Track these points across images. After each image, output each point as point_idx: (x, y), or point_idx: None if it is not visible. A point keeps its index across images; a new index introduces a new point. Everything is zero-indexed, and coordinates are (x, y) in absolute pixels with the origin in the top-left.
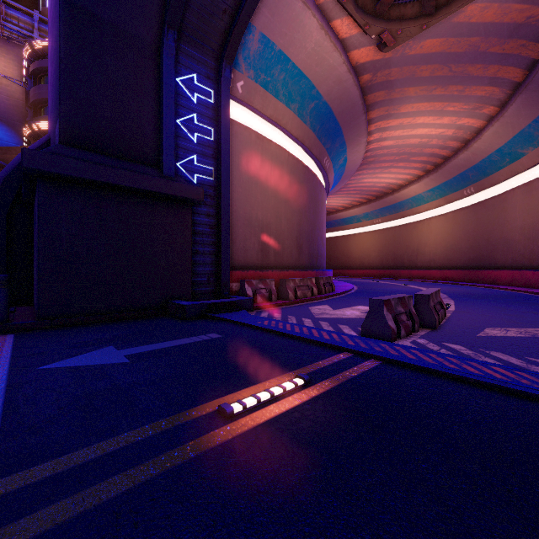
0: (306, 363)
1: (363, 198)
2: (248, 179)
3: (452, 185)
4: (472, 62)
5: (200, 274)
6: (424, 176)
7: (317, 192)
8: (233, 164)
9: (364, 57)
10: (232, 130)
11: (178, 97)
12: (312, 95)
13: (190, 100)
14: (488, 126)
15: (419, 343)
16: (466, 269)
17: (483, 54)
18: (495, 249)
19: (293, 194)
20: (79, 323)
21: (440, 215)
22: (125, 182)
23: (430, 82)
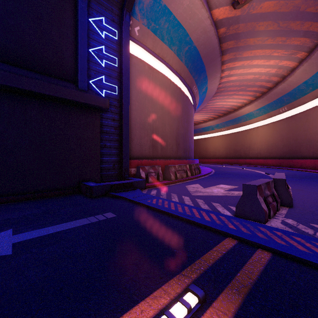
0: (194, 256)
1: (215, 115)
2: (142, 96)
3: (272, 106)
4: (293, 19)
5: (107, 162)
6: (255, 100)
7: (188, 108)
8: (132, 85)
9: (222, 15)
10: (131, 62)
11: (90, 32)
12: (187, 41)
13: (100, 36)
14: (299, 66)
15: (290, 224)
16: (281, 158)
17: (302, 13)
18: (301, 146)
19: (173, 108)
20: (5, 202)
21: (264, 125)
22: (45, 91)
23: (264, 35)
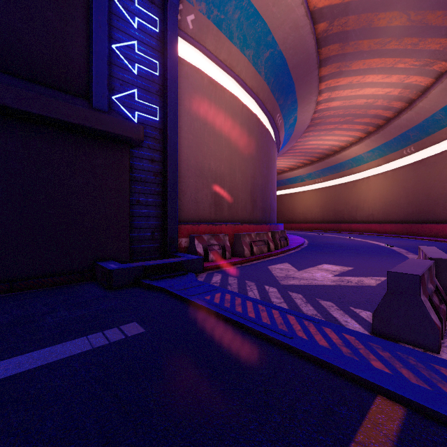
0: None
1: (307, 159)
2: (199, 126)
3: (392, 146)
4: (433, 8)
5: (142, 229)
6: (366, 137)
7: (269, 148)
8: (183, 108)
9: (322, 0)
10: (181, 71)
11: (113, 17)
12: (268, 42)
13: (130, 24)
14: (436, 84)
15: None
16: (405, 222)
17: None
18: (436, 204)
19: (247, 146)
20: None
21: (379, 173)
22: (32, 107)
23: (386, 34)
